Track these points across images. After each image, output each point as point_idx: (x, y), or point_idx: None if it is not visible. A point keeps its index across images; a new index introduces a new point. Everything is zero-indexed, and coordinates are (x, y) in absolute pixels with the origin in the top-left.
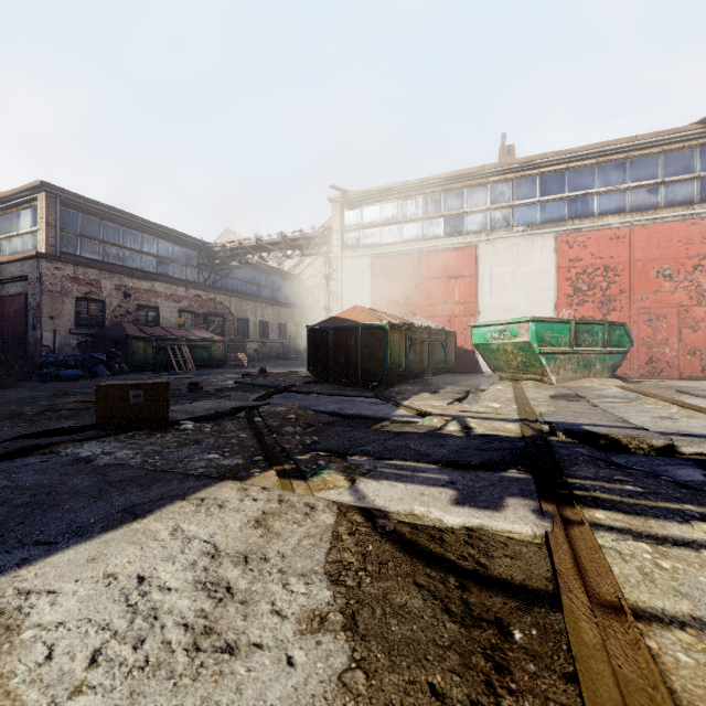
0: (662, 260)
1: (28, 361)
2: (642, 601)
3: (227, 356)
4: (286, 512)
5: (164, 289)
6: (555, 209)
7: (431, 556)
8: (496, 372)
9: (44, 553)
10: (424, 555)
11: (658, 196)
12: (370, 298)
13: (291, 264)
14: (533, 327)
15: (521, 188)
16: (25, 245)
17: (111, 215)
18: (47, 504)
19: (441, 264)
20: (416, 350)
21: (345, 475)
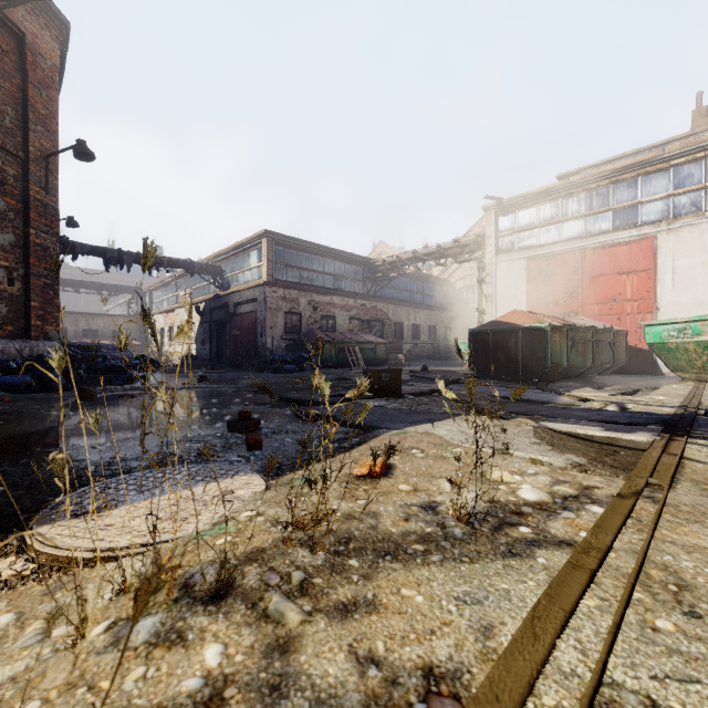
0: None
1: (257, 359)
2: (695, 458)
3: (388, 356)
4: (506, 425)
5: (339, 301)
6: None
7: (586, 439)
8: (676, 372)
9: (415, 424)
10: (582, 439)
11: None
12: (525, 299)
13: (440, 268)
14: None
15: None
16: (253, 276)
17: (305, 247)
18: (392, 415)
19: (609, 260)
20: (578, 349)
21: (531, 420)
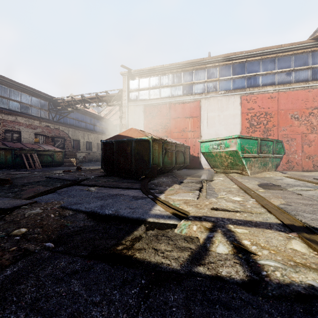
0: (294, 110)
1: None
2: None
3: (64, 160)
4: None
5: (25, 121)
6: (240, 82)
7: None
8: (214, 168)
9: None
10: None
11: (291, 77)
12: (143, 128)
13: (105, 113)
14: (239, 141)
15: (222, 70)
16: None
17: None
18: None
19: (181, 110)
20: (168, 155)
21: None
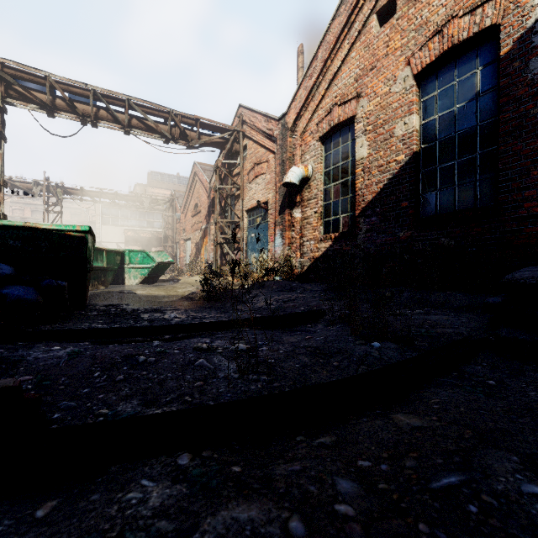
0: None
1: None
2: None
3: None
4: None
5: None
6: None
7: None
8: None
9: None
10: None
11: None
12: None
13: None
14: None
15: None
16: None
17: None
18: None
19: None
20: None
21: None
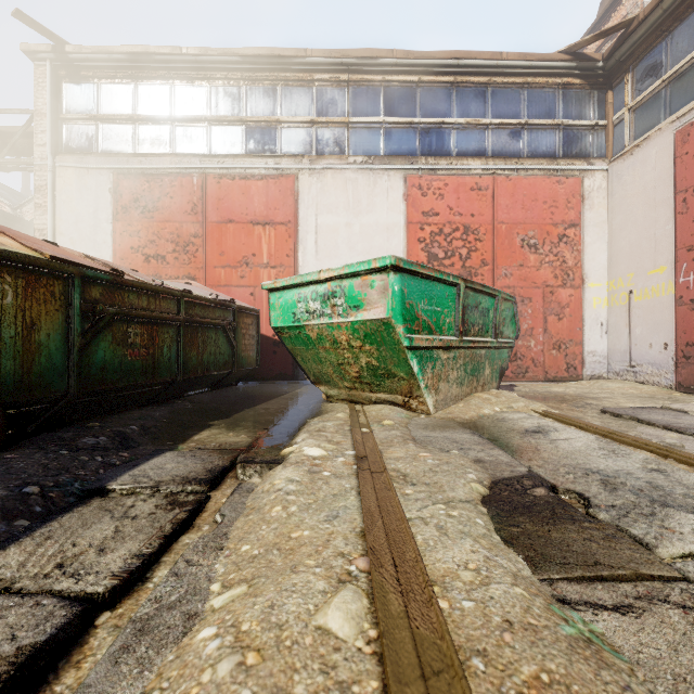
0: (527, 225)
1: None
2: None
3: None
4: None
5: None
6: (404, 138)
7: None
8: (320, 385)
9: None
10: None
11: (521, 142)
12: (112, 247)
13: None
14: (396, 283)
15: (359, 98)
16: None
17: None
18: None
19: (240, 198)
20: (128, 339)
21: None
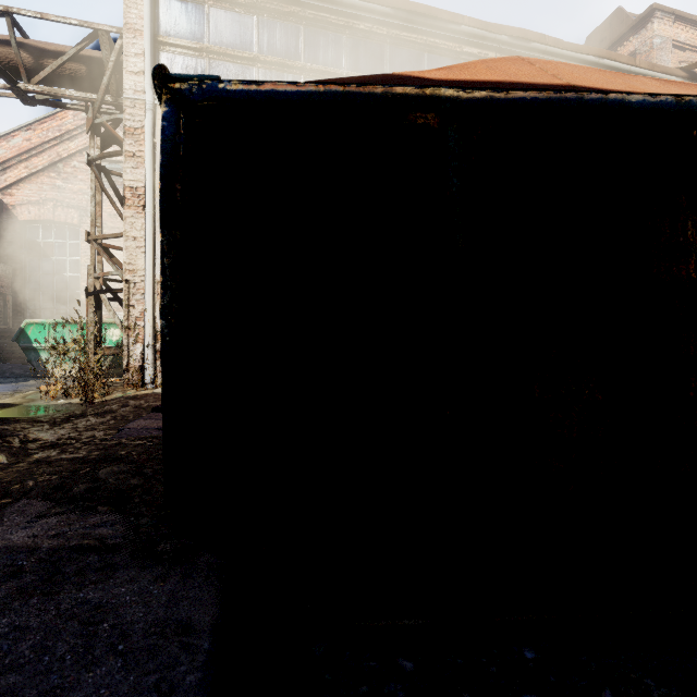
0: None
1: None
2: None
3: None
4: None
5: None
6: None
7: None
8: None
9: None
10: None
11: None
12: None
13: None
14: None
15: None
16: None
17: None
18: None
19: None
20: None
21: None
